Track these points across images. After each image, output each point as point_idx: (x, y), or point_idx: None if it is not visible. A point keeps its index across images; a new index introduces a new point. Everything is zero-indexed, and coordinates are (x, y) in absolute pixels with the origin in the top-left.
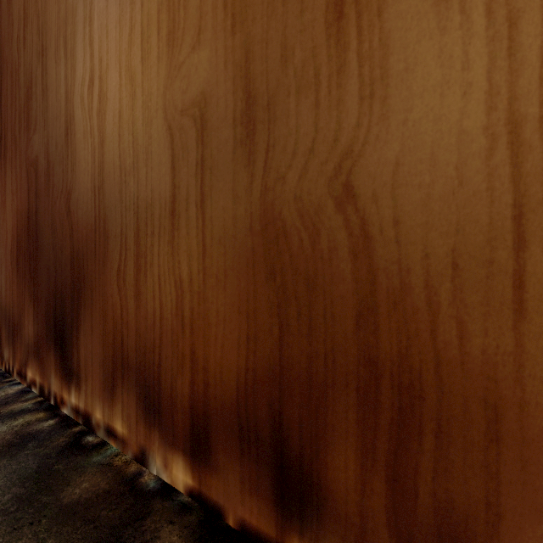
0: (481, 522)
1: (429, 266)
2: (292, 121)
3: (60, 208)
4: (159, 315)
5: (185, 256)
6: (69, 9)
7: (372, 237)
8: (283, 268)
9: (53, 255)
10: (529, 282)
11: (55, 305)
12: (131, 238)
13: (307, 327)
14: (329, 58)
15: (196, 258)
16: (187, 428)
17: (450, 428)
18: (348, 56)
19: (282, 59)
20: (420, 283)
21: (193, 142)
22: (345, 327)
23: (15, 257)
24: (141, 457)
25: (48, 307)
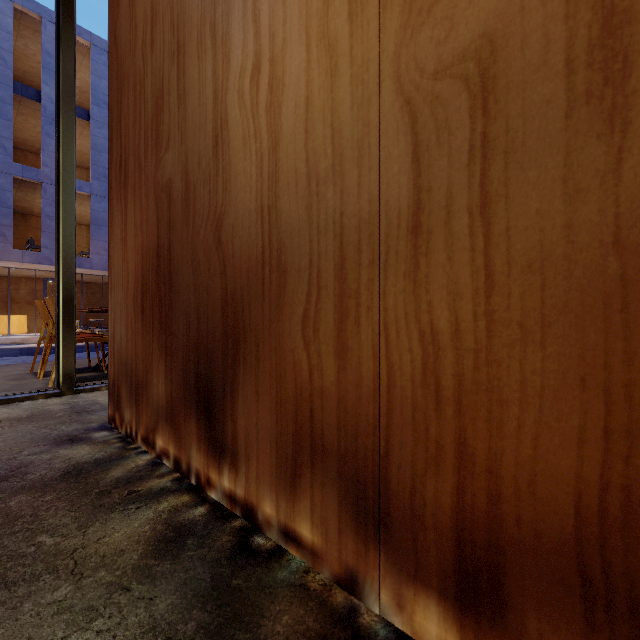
0: None
1: None
2: None
3: (205, 239)
4: (385, 381)
5: (443, 294)
6: None
7: None
8: None
9: (194, 299)
10: None
11: (198, 361)
12: (328, 272)
13: None
14: None
15: (469, 296)
16: (447, 559)
17: None
18: None
19: None
20: None
21: (461, 117)
22: None
23: (140, 302)
24: (348, 582)
25: (187, 363)
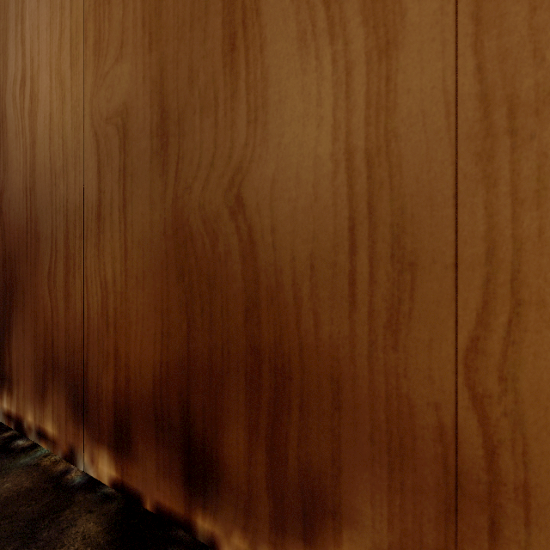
0: (329, 476)
1: (295, 268)
2: (197, 137)
3: None
4: (86, 315)
5: (109, 258)
6: (1, 4)
7: (256, 243)
8: (190, 269)
9: None
10: (359, 280)
11: None
12: (60, 240)
13: (209, 322)
14: (225, 84)
15: (119, 260)
16: (111, 423)
17: (309, 401)
18: (239, 84)
19: (190, 80)
20: (289, 282)
21: (116, 150)
22: (237, 321)
23: None
24: (70, 456)
25: None
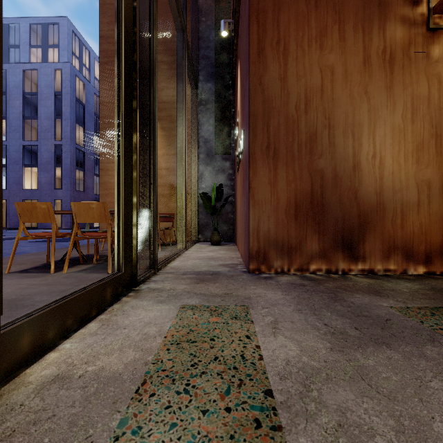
0: None
1: None
2: None
3: (348, 195)
4: (412, 231)
5: (423, 216)
6: (356, 122)
7: None
8: None
9: (341, 213)
10: None
11: (343, 234)
12: (399, 210)
13: None
14: None
15: (427, 217)
16: (423, 258)
17: None
18: None
19: None
20: None
21: (425, 189)
22: None
23: (293, 213)
24: (404, 272)
25: (336, 235)
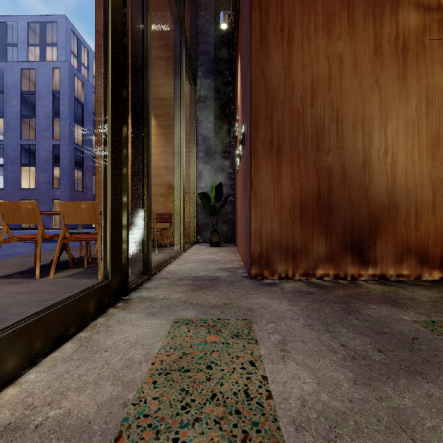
0: None
1: None
2: None
3: (358, 194)
4: (427, 233)
5: (438, 217)
6: (366, 115)
7: None
8: None
9: (350, 214)
10: None
11: (352, 236)
12: (412, 211)
13: None
14: None
15: (442, 218)
16: (439, 262)
17: None
18: None
19: None
20: None
21: (441, 188)
22: None
23: (298, 213)
24: (418, 277)
25: (345, 237)
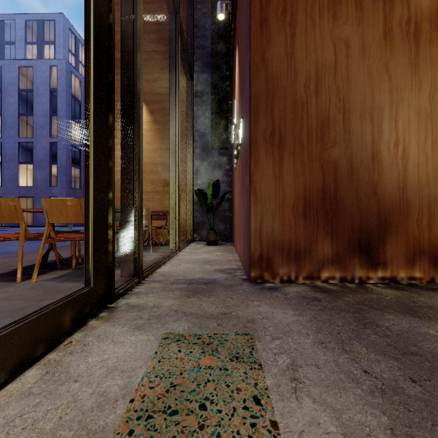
0: None
1: None
2: None
3: (366, 191)
4: None
5: None
6: (375, 105)
7: None
8: None
9: (357, 212)
10: None
11: (360, 235)
12: (425, 208)
13: None
14: None
15: None
16: None
17: None
18: None
19: None
20: None
21: None
22: None
23: (301, 211)
24: (431, 280)
25: (352, 237)
